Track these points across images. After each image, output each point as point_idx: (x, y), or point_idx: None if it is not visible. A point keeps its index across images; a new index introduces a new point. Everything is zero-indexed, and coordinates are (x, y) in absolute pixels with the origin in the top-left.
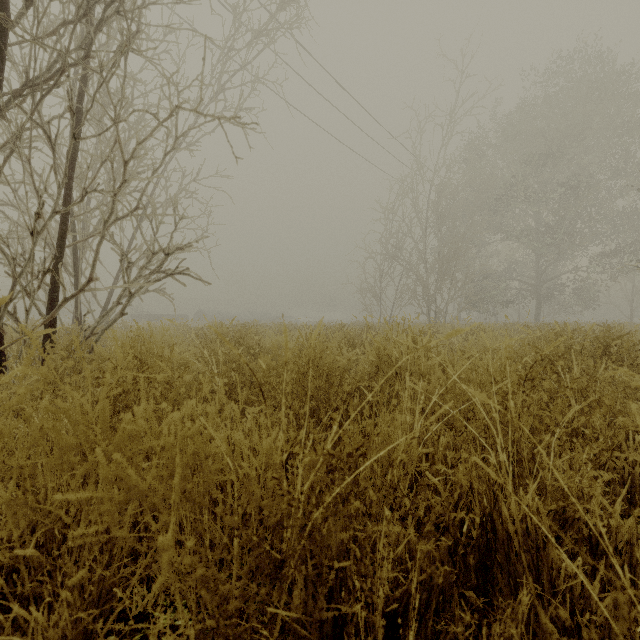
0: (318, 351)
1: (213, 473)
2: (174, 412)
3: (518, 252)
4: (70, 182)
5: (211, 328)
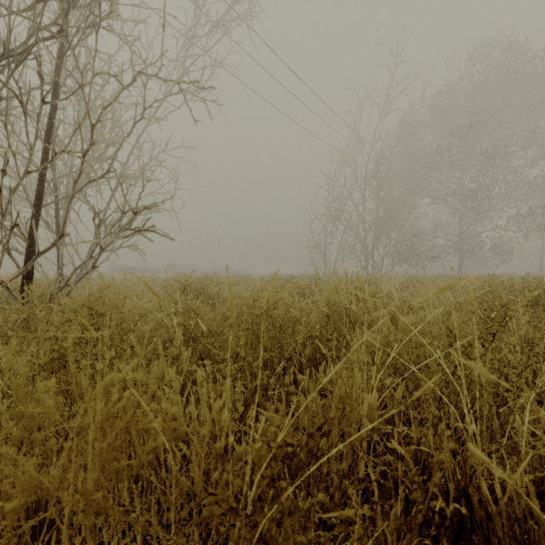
0: (272, 302)
1: (147, 454)
2: (111, 374)
3: (443, 214)
4: (47, 147)
5: (141, 281)
